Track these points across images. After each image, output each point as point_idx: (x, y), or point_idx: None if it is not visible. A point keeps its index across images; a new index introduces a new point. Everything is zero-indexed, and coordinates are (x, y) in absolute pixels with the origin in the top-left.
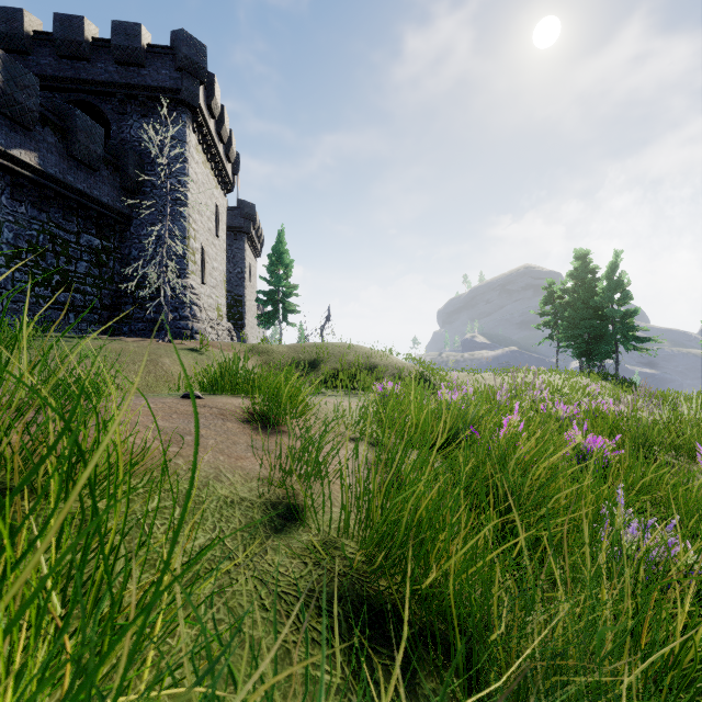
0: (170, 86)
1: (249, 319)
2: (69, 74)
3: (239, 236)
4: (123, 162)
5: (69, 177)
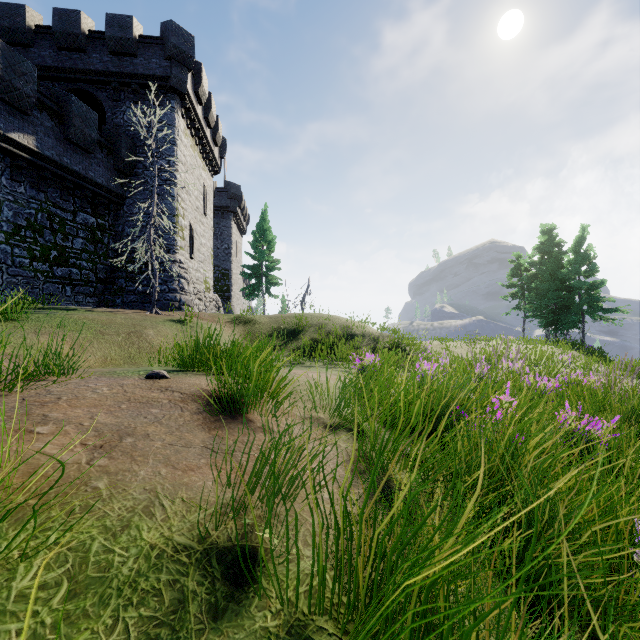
0: (160, 73)
1: (235, 291)
2: (67, 64)
3: (226, 215)
4: (116, 146)
5: (65, 159)
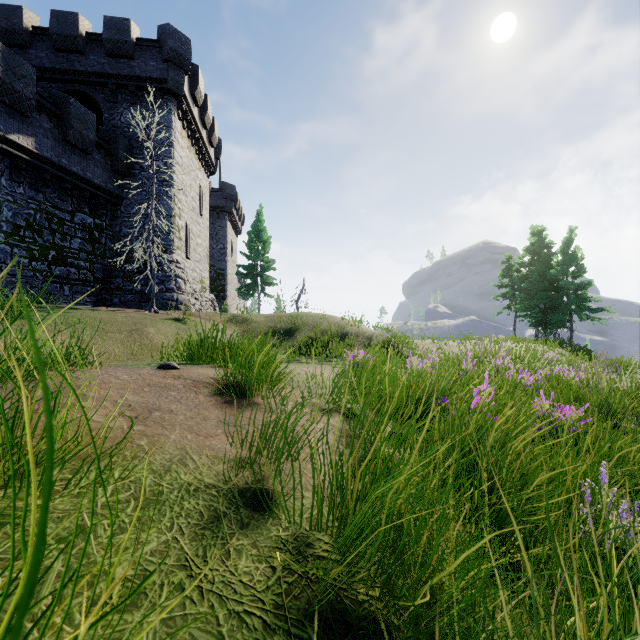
0: (157, 76)
1: (230, 291)
2: (65, 65)
3: (221, 215)
4: (114, 147)
5: (64, 160)
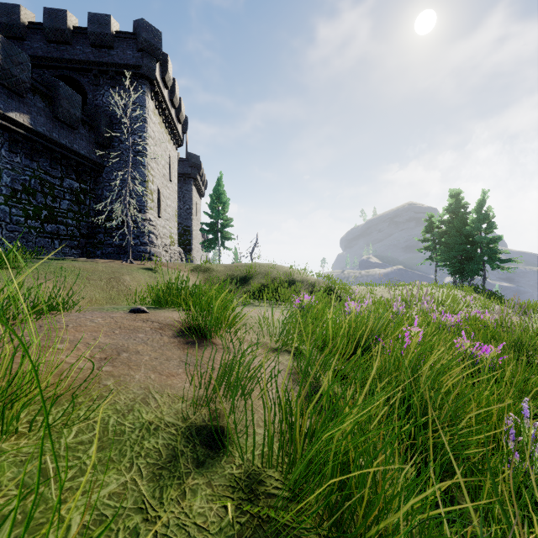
0: (133, 63)
1: (195, 245)
2: (55, 54)
3: (188, 180)
4: (97, 123)
5: (54, 134)
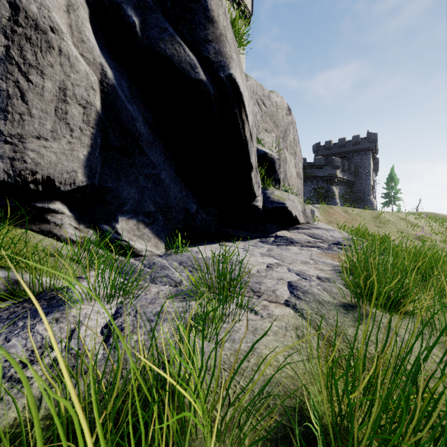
0: (367, 147)
1: None
2: (340, 151)
3: None
4: (355, 170)
5: (348, 178)
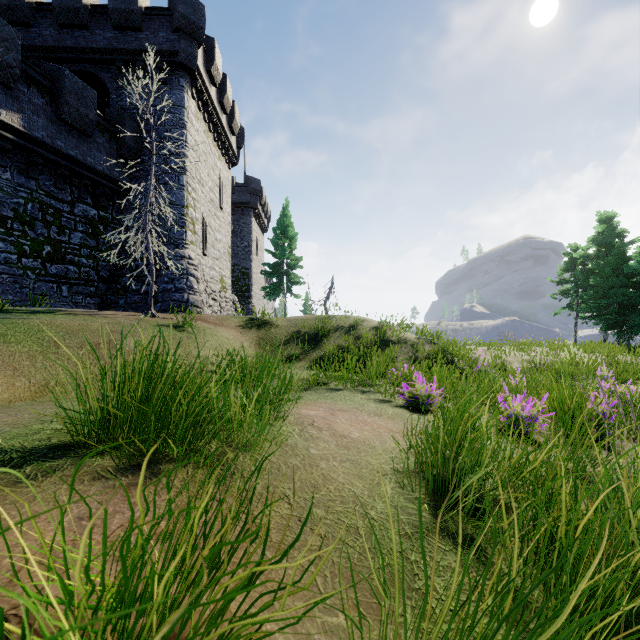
0: (167, 48)
1: (256, 291)
2: (69, 43)
3: (246, 211)
4: (120, 130)
5: (59, 142)
